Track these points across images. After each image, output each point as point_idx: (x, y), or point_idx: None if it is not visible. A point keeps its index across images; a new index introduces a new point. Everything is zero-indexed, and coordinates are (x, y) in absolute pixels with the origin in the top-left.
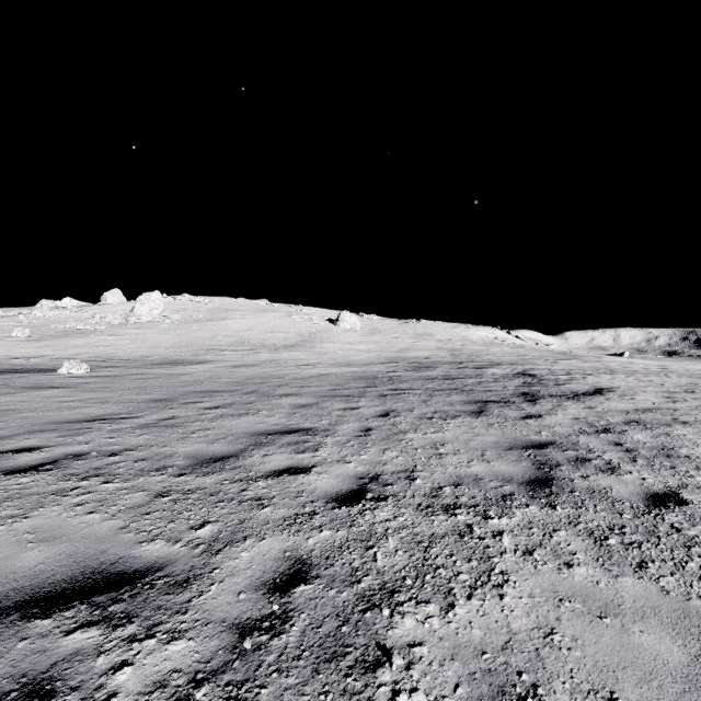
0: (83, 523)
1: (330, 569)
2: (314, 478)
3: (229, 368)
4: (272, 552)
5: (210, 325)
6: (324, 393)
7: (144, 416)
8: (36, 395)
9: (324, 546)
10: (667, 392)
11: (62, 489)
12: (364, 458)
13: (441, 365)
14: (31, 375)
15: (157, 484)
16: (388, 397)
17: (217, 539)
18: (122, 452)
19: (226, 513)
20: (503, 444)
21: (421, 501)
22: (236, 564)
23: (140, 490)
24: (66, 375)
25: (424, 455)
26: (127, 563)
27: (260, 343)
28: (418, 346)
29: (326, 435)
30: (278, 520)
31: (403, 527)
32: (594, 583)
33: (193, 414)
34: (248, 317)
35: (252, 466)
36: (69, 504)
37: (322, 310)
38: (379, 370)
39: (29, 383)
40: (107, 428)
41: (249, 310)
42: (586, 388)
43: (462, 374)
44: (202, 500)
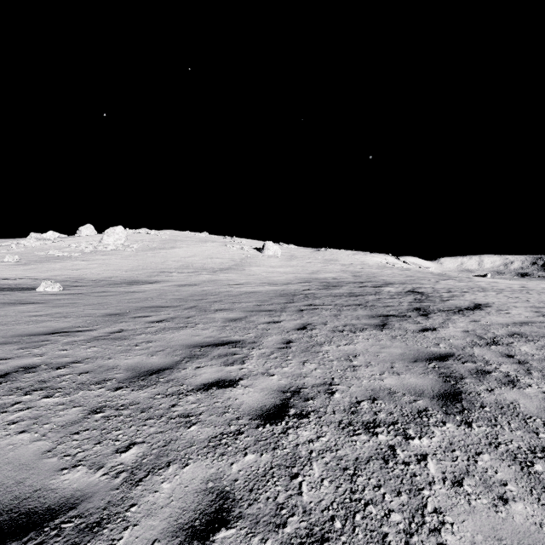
0: (11, 444)
1: (253, 505)
2: (241, 391)
3: (175, 287)
4: (194, 482)
5: (162, 253)
6: (252, 308)
7: (97, 329)
8: (12, 310)
9: (248, 473)
10: (534, 307)
11: (4, 404)
12: (286, 370)
13: (346, 284)
14: (14, 292)
15: (93, 399)
16: (304, 311)
17: (140, 465)
18: (69, 365)
19: (153, 432)
20: (408, 356)
21: (341, 417)
22: (154, 499)
23: (76, 405)
24: (42, 292)
25: (340, 367)
26: (41, 498)
27: (201, 267)
28: (327, 269)
29: (253, 347)
30: (204, 441)
31: (327, 449)
32: (537, 526)
33: (139, 327)
34: (192, 246)
35: (184, 378)
36: (4, 422)
37: (251, 241)
38: (296, 289)
39: (9, 300)
40: (63, 341)
41: (193, 241)
42: (467, 303)
43: (364, 291)
44: (132, 416)
